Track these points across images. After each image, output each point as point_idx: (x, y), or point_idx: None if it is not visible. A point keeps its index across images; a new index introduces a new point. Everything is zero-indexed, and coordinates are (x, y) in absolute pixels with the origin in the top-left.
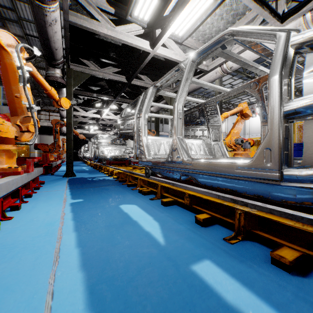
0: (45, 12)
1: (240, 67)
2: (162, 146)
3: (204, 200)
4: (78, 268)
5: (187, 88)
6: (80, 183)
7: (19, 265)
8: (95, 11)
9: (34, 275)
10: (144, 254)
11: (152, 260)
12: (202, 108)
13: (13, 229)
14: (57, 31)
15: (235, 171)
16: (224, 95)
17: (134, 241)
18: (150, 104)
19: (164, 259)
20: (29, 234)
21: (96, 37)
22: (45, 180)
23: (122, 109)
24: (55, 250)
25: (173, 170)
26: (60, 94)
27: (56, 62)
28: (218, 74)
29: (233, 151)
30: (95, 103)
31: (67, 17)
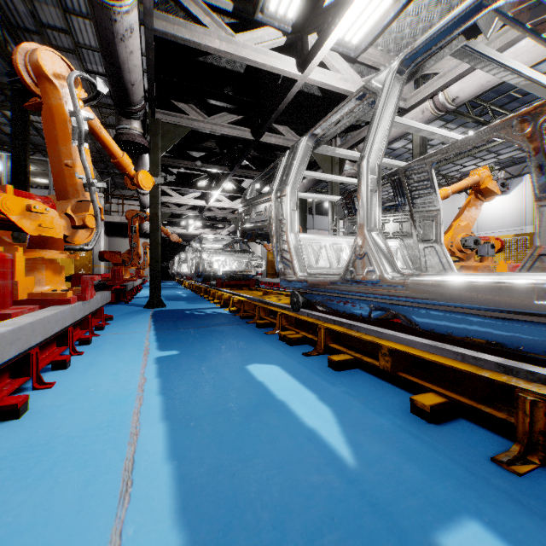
0: (114, 16)
1: (462, 105)
2: (322, 253)
3: (424, 362)
4: (171, 518)
5: (387, 128)
6: (173, 320)
7: (52, 499)
8: (198, 10)
9: (79, 529)
10: (313, 489)
11: (335, 510)
12: (399, 179)
13: (51, 409)
14: (135, 49)
15: (536, 303)
16: (448, 148)
17: (286, 453)
18: (302, 170)
19: (363, 508)
20: (79, 422)
21: (199, 60)
22: (115, 313)
23: (242, 190)
24: (125, 463)
25: (354, 299)
26: (140, 165)
27: (134, 109)
28: (428, 113)
29: (457, 262)
30: (198, 180)
31: (150, 22)
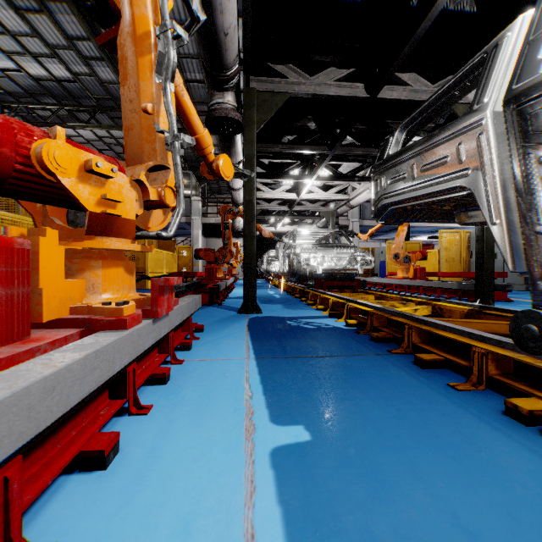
0: None
1: None
2: None
3: None
4: None
5: None
6: (275, 336)
7: None
8: None
9: None
10: None
11: None
12: None
13: None
14: None
15: None
16: None
17: None
18: None
19: None
20: None
21: None
22: (207, 320)
23: (340, 176)
24: None
25: None
26: (233, 155)
27: (227, 75)
28: None
29: None
30: (290, 169)
31: None
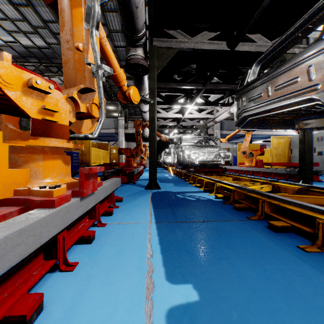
0: None
1: None
2: None
3: None
4: None
5: None
6: (169, 205)
7: None
8: None
9: None
10: None
11: None
12: None
13: None
14: None
15: None
16: None
17: None
18: None
19: None
20: None
21: None
22: (125, 193)
23: (209, 103)
24: None
25: None
26: (143, 89)
27: (138, 36)
28: None
29: None
30: (178, 99)
31: None
